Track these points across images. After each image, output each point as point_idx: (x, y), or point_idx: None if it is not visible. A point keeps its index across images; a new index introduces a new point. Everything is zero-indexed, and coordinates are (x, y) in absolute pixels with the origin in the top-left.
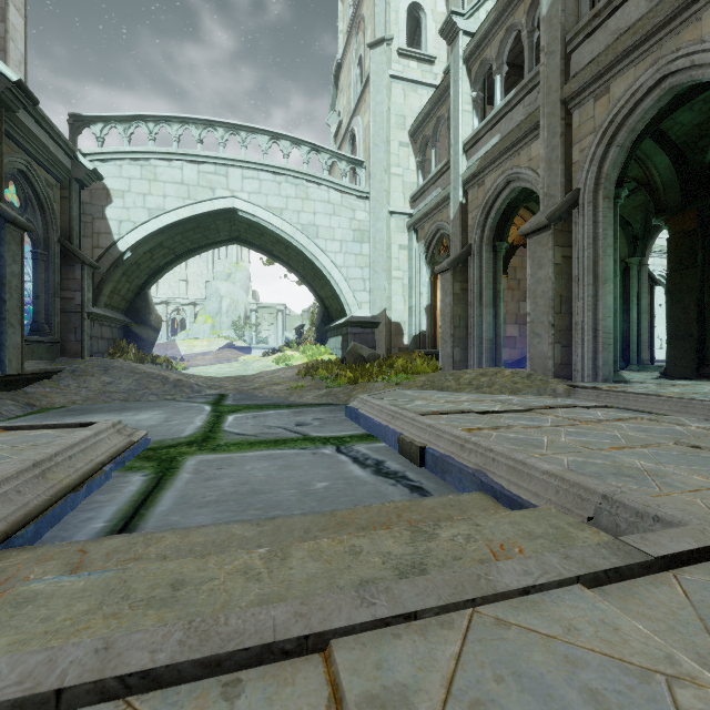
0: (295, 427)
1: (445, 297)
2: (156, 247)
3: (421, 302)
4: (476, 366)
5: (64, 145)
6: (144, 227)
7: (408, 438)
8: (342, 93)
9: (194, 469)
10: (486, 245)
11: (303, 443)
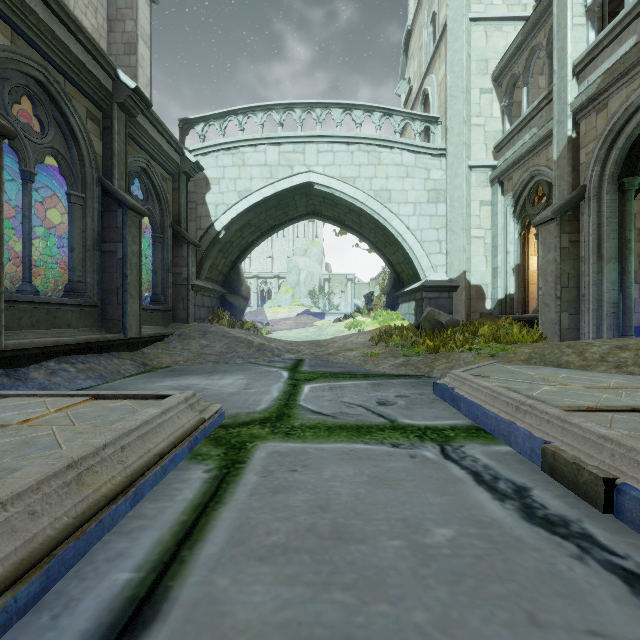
0: (378, 407)
1: (547, 253)
2: (245, 226)
3: (507, 262)
4: (592, 335)
5: (174, 144)
6: (235, 208)
7: (566, 454)
8: (412, 59)
9: (262, 468)
10: (608, 184)
11: (392, 434)
